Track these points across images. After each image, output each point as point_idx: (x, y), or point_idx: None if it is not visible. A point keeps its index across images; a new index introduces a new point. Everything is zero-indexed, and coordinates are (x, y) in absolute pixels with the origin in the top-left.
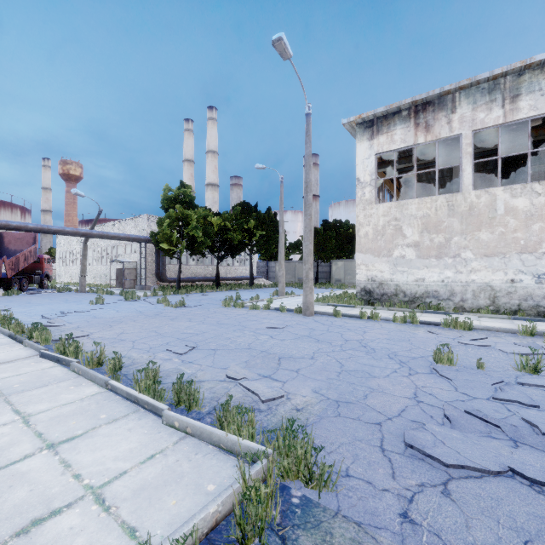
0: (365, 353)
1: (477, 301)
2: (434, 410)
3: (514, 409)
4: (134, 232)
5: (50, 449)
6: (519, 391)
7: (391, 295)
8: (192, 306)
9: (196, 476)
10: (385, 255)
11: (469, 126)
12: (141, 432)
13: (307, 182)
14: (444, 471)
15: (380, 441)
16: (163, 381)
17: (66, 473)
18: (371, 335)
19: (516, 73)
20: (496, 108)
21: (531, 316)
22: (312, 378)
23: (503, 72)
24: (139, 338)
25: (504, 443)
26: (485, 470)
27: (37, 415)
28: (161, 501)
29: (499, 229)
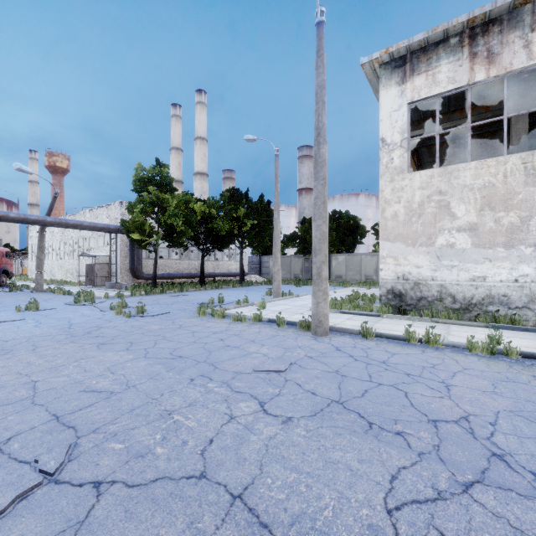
0: None
1: None
2: None
3: None
4: (106, 221)
5: None
6: None
7: (432, 300)
8: (152, 315)
9: None
10: (423, 244)
11: None
12: None
13: (319, 128)
14: None
15: None
16: None
17: None
18: (468, 396)
19: None
20: None
21: None
22: None
23: None
24: None
25: None
26: None
27: None
28: None
29: None
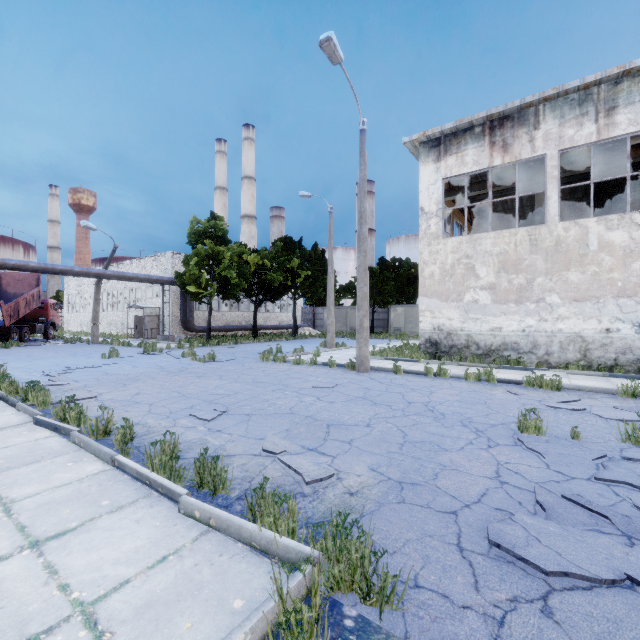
0: (433, 419)
1: (565, 355)
2: (523, 493)
3: (623, 492)
4: (155, 272)
5: (33, 548)
6: (626, 469)
7: (461, 348)
8: (223, 361)
9: (219, 587)
10: (454, 300)
11: (555, 145)
12: (152, 524)
13: (362, 212)
14: (541, 579)
15: (456, 537)
16: (184, 456)
17: (50, 583)
18: (439, 396)
19: (612, 81)
20: (587, 123)
21: (631, 372)
22: (369, 451)
23: (597, 80)
24: (157, 400)
25: (616, 539)
26: (596, 579)
27: (21, 501)
28: (171, 623)
29: (591, 268)
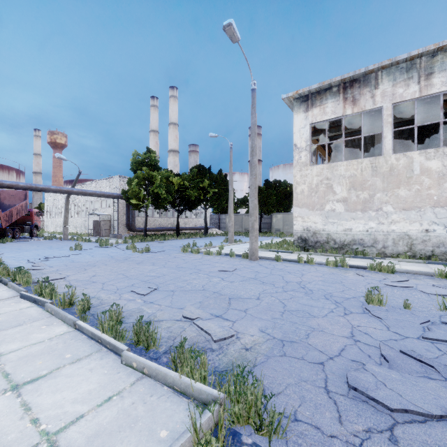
0: (304, 294)
1: (396, 248)
2: (371, 349)
3: (444, 348)
4: (108, 189)
5: (14, 390)
6: (445, 330)
7: (323, 243)
8: (155, 252)
9: (150, 420)
10: (318, 209)
11: (390, 100)
12: (102, 372)
13: (253, 147)
14: (388, 415)
15: (324, 382)
16: (126, 321)
17: (25, 418)
18: (308, 277)
19: (430, 54)
20: (412, 84)
21: (443, 260)
22: (259, 318)
23: (419, 54)
24: (108, 280)
25: (441, 384)
26: (429, 414)
27: (7, 354)
28: None
29: (415, 187)
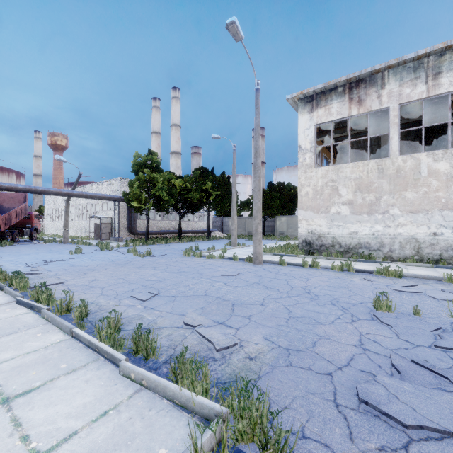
0: (310, 300)
1: (403, 252)
2: (381, 358)
3: None
4: (109, 192)
5: (4, 404)
6: None
7: (328, 246)
8: (157, 256)
9: (147, 438)
10: (323, 212)
11: (397, 100)
12: (98, 383)
13: (257, 148)
14: (402, 431)
15: (333, 394)
16: (125, 328)
17: (14, 434)
18: (314, 282)
19: (438, 54)
20: (420, 84)
21: (451, 264)
22: (263, 325)
23: (427, 53)
24: (108, 285)
25: None
26: (445, 431)
27: None
28: None
29: (423, 189)
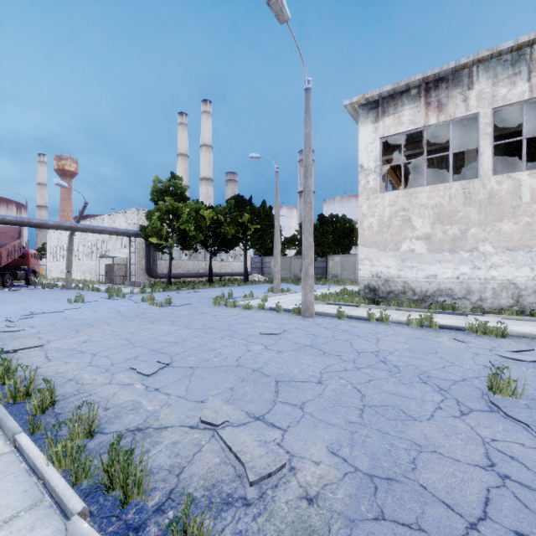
0: (388, 374)
1: (498, 301)
2: None
3: None
4: (124, 226)
5: None
6: None
7: (398, 293)
8: (178, 306)
9: None
10: (391, 249)
11: (489, 103)
12: None
13: (307, 166)
14: None
15: None
16: (107, 429)
17: None
18: (387, 344)
19: None
20: (520, 82)
21: None
22: (325, 421)
23: (530, 40)
24: (103, 349)
25: None
26: None
27: None
28: None
29: (524, 219)
